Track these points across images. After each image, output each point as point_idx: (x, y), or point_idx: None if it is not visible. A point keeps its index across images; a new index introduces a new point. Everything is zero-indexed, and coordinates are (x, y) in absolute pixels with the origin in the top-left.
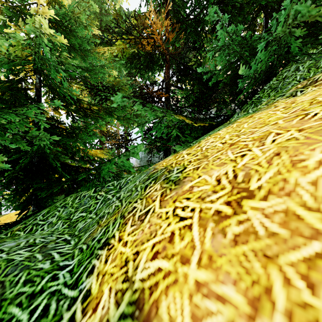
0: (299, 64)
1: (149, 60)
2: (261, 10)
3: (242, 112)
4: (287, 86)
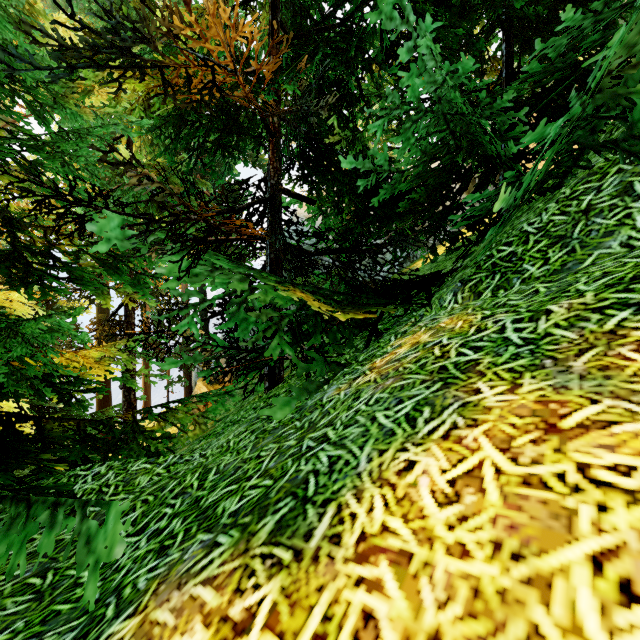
0: (631, 176)
1: (224, 124)
2: (500, 23)
3: (467, 291)
4: (602, 240)
